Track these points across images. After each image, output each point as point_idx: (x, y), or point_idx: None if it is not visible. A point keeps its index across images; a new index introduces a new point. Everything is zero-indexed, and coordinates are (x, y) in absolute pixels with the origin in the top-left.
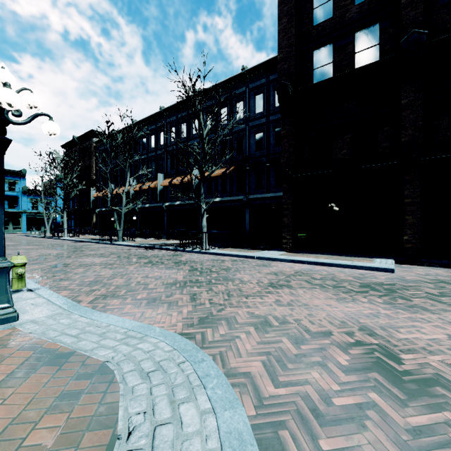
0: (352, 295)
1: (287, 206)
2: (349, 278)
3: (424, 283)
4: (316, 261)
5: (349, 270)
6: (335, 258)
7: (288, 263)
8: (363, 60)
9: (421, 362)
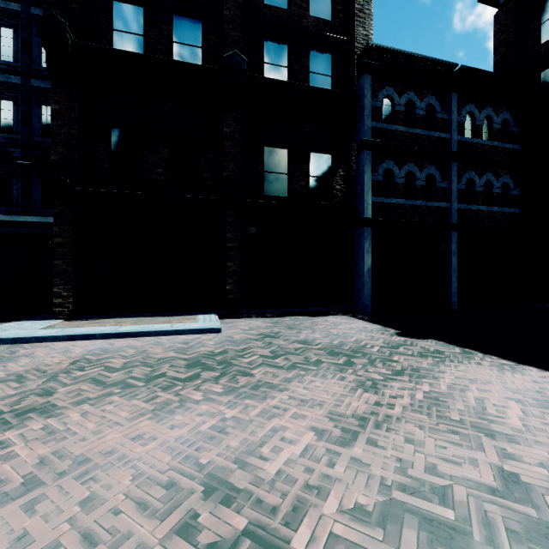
0: (179, 391)
1: (65, 240)
2: (170, 354)
3: (254, 342)
4: (117, 331)
5: (169, 339)
6: (147, 322)
7: (61, 342)
8: (184, 58)
9: (324, 541)
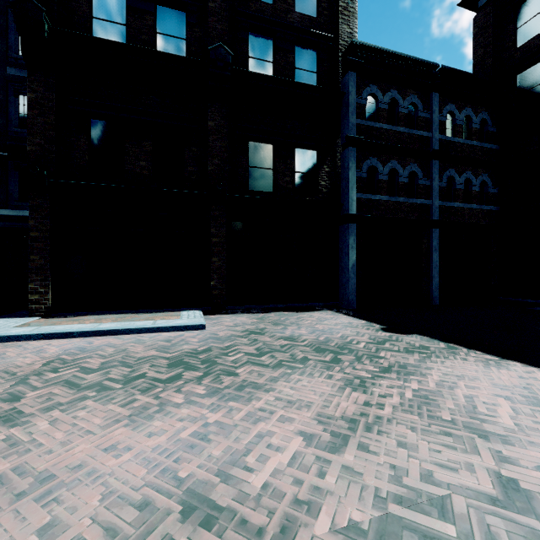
0: (159, 393)
1: (41, 234)
2: (151, 353)
3: (239, 339)
4: (97, 328)
5: (151, 337)
6: (129, 319)
7: (36, 341)
8: (168, 49)
9: None
